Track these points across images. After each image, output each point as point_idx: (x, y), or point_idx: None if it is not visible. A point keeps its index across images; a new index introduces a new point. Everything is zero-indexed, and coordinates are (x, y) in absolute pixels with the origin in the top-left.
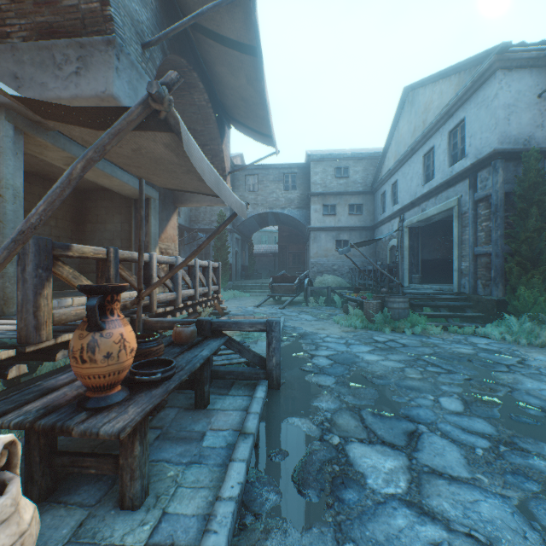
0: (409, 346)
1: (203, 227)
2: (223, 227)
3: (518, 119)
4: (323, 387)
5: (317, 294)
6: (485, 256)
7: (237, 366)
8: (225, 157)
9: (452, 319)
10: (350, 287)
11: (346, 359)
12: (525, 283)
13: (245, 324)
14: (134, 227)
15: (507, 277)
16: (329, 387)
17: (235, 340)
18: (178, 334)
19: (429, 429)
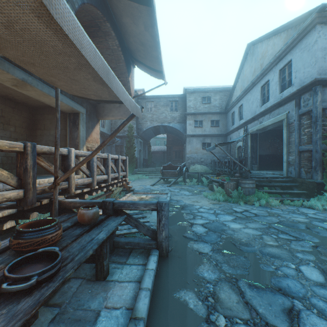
0: (260, 216)
1: (119, 134)
2: (123, 126)
3: None
4: (203, 255)
5: (191, 177)
6: (307, 152)
7: (136, 234)
8: (131, 86)
9: (285, 195)
10: (212, 173)
11: (217, 227)
12: None
13: (140, 204)
14: (68, 132)
15: (324, 166)
16: (208, 255)
17: (132, 217)
18: (82, 216)
19: (304, 306)
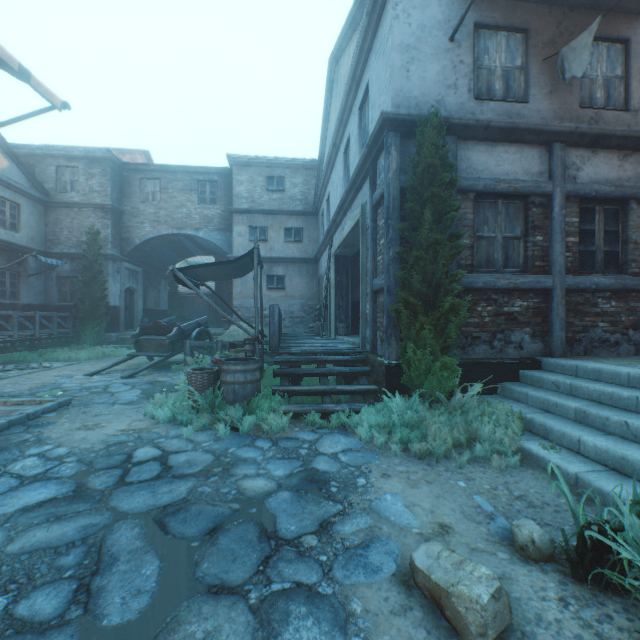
0: (165, 477)
1: (68, 250)
2: None
3: (422, 72)
4: None
5: (202, 352)
6: (383, 293)
7: None
8: None
9: (331, 397)
10: None
11: None
12: (414, 338)
13: None
14: None
15: (398, 327)
16: None
17: None
18: None
19: None
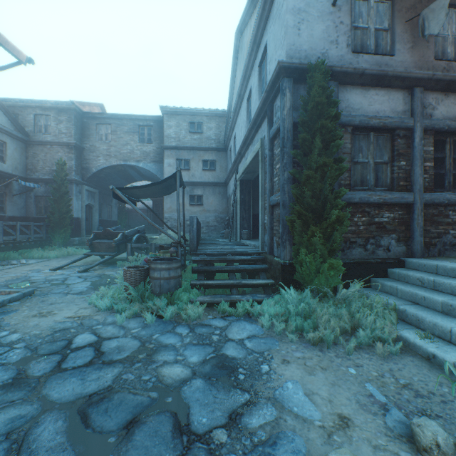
0: (95, 364)
1: (42, 177)
2: None
3: (310, 30)
4: None
5: (140, 252)
6: (278, 206)
7: None
8: None
9: (237, 289)
10: None
11: None
12: (306, 243)
13: None
14: None
15: (291, 234)
16: None
17: None
18: None
19: None
